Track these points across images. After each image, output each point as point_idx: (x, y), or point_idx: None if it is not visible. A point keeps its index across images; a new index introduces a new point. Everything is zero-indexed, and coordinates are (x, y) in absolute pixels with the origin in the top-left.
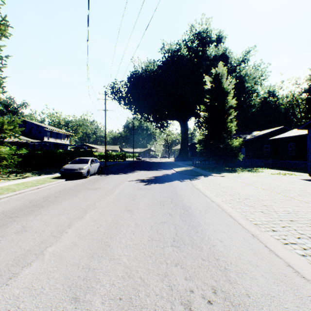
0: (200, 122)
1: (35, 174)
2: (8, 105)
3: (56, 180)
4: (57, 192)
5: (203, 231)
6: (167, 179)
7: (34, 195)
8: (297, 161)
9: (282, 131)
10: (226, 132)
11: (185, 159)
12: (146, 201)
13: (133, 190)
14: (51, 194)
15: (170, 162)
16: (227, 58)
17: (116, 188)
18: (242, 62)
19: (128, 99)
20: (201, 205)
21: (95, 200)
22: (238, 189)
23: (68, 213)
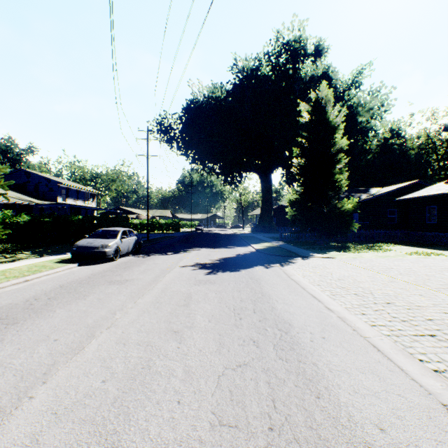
0: (290, 175)
1: (35, 254)
2: (6, 150)
3: (63, 264)
4: (56, 288)
5: (331, 393)
6: (243, 263)
7: (12, 295)
8: (440, 233)
9: (415, 188)
10: (332, 189)
11: (267, 230)
12: (209, 309)
13: (187, 285)
14: (43, 293)
15: (246, 234)
16: (330, 79)
17: (158, 281)
18: (352, 86)
19: (183, 141)
20: (310, 318)
21: (116, 307)
22: (366, 282)
23: (56, 339)
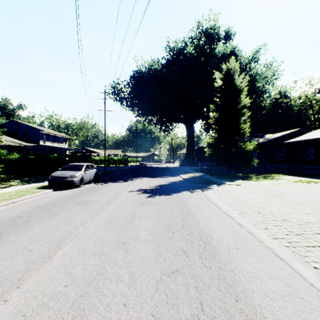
0: (207, 124)
1: (22, 182)
2: (3, 107)
3: (42, 190)
4: (35, 208)
5: (247, 297)
6: (174, 189)
7: (1, 214)
8: (316, 167)
9: (298, 134)
10: (238, 135)
11: (191, 164)
12: (149, 224)
13: (133, 206)
14: (25, 212)
15: (176, 167)
16: (236, 56)
17: (111, 203)
18: (252, 61)
19: (131, 100)
20: (226, 232)
21: (79, 223)
22: (265, 204)
23: (31, 249)
